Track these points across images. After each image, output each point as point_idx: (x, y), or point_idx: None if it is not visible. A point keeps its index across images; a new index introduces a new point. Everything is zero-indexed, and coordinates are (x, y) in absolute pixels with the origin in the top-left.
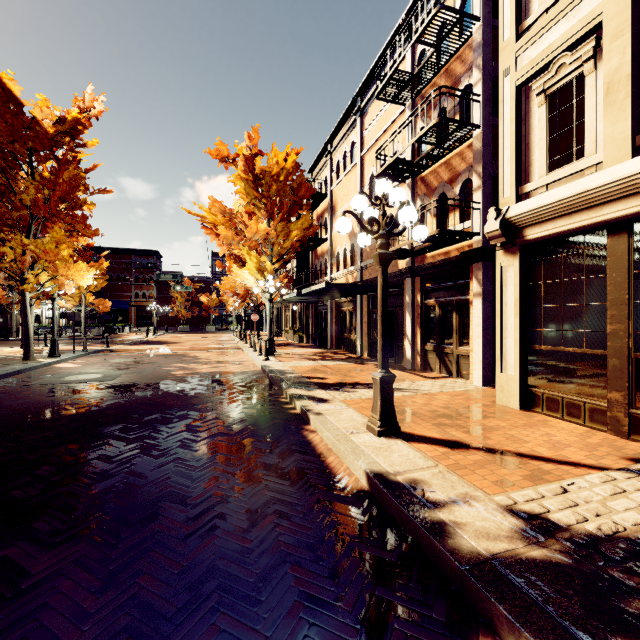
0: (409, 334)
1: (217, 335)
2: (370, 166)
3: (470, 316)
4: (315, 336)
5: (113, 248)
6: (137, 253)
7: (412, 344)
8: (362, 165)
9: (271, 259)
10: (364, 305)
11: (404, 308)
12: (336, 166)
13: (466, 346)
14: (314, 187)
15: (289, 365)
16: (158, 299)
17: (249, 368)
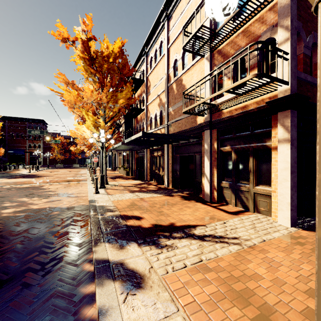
0: (207, 174)
1: (78, 170)
2: (174, 54)
3: (272, 160)
4: (136, 172)
5: (14, 117)
6: (30, 121)
7: (210, 181)
8: (168, 55)
9: (104, 119)
10: (169, 151)
11: (202, 153)
12: (150, 61)
13: (263, 186)
14: (135, 75)
15: (113, 199)
16: (44, 148)
17: (79, 202)
